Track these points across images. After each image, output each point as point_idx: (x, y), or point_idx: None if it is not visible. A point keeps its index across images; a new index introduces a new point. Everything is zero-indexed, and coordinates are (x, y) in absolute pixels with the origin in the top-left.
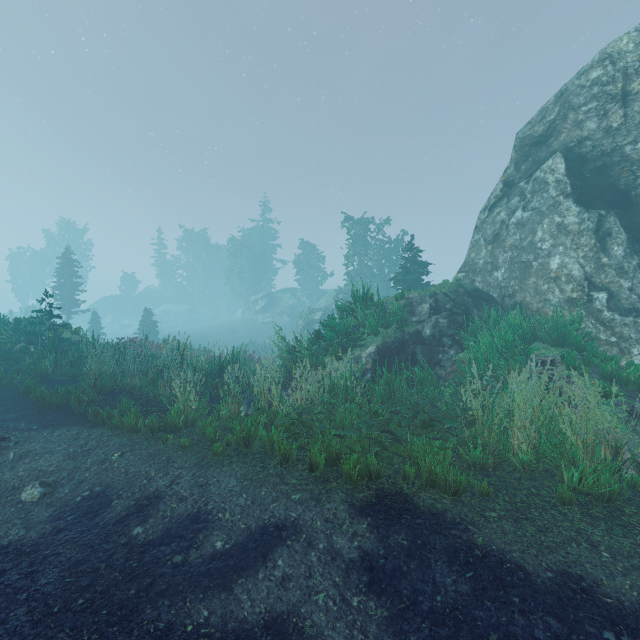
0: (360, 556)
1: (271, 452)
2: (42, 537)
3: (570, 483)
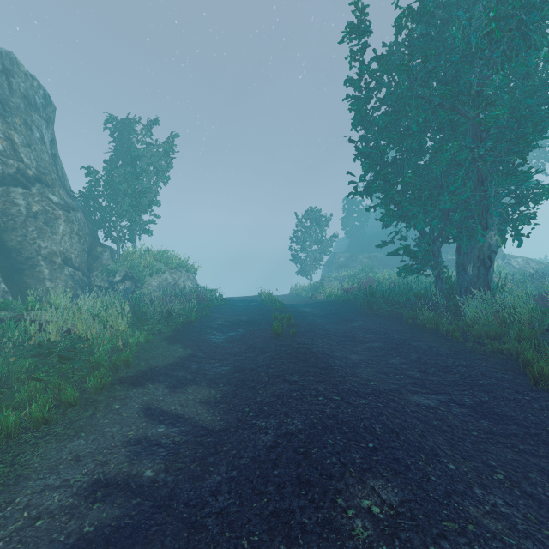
0: (168, 389)
1: (13, 434)
2: (162, 548)
3: (131, 346)
